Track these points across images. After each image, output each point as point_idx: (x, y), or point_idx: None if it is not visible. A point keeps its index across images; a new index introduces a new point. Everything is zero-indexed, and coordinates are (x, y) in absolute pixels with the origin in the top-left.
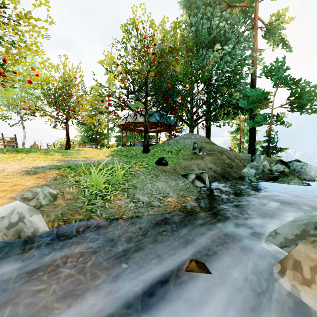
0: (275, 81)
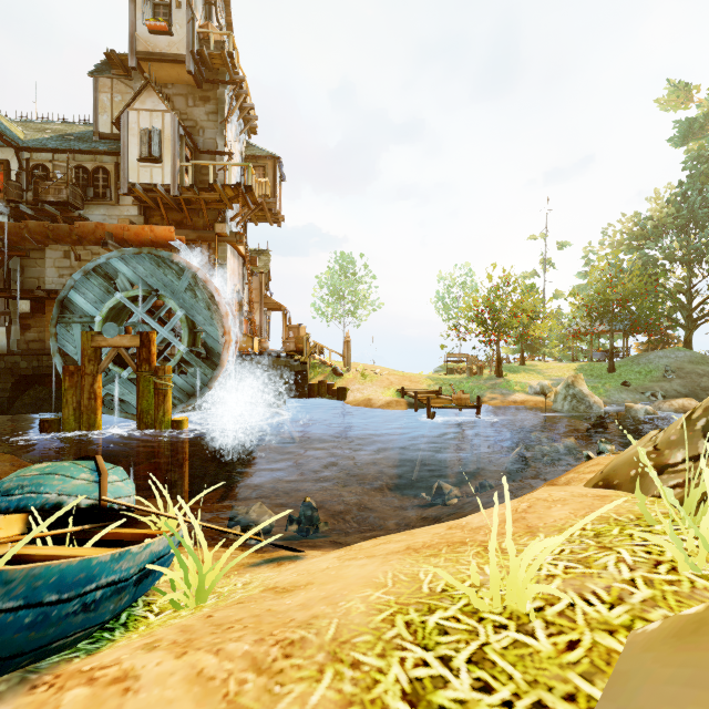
0: None
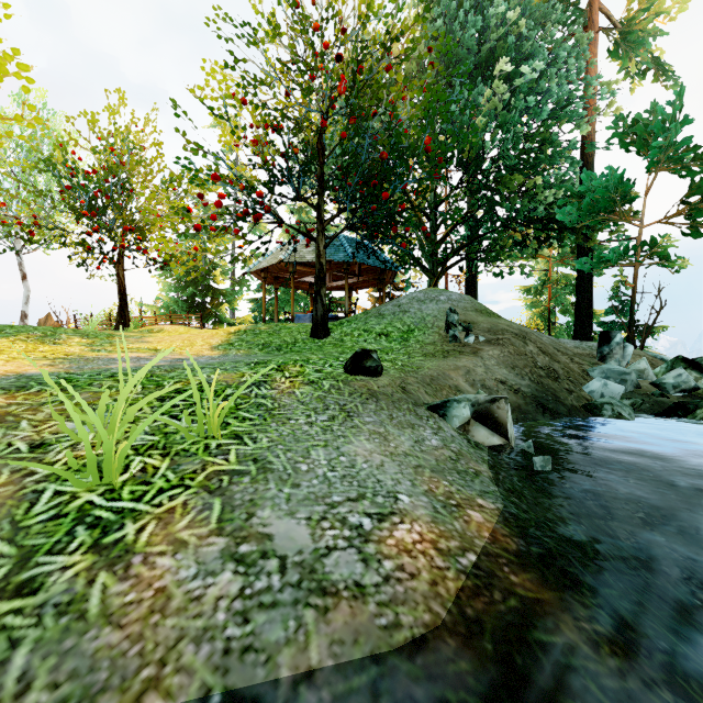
0: (653, 154)
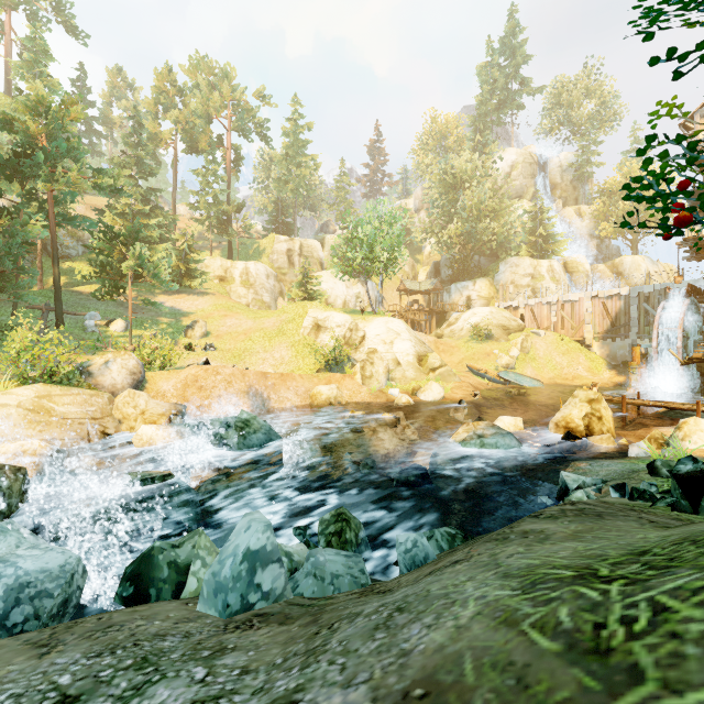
0: None
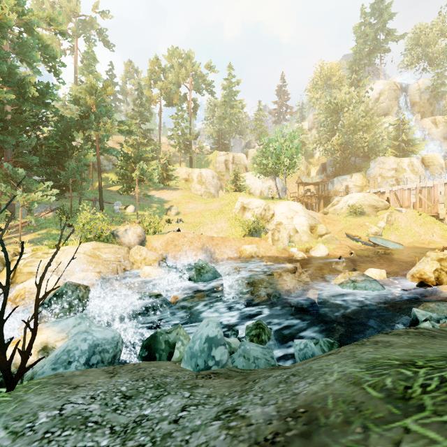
0: None
